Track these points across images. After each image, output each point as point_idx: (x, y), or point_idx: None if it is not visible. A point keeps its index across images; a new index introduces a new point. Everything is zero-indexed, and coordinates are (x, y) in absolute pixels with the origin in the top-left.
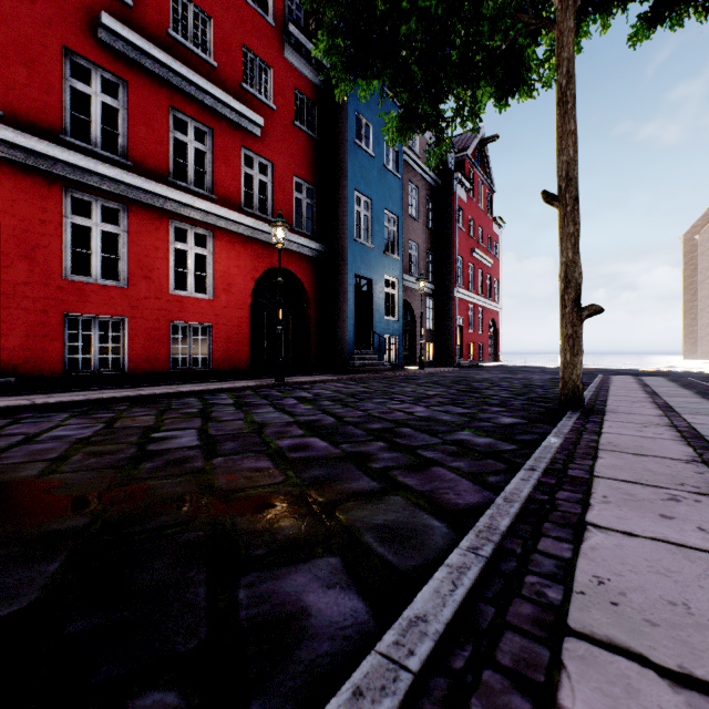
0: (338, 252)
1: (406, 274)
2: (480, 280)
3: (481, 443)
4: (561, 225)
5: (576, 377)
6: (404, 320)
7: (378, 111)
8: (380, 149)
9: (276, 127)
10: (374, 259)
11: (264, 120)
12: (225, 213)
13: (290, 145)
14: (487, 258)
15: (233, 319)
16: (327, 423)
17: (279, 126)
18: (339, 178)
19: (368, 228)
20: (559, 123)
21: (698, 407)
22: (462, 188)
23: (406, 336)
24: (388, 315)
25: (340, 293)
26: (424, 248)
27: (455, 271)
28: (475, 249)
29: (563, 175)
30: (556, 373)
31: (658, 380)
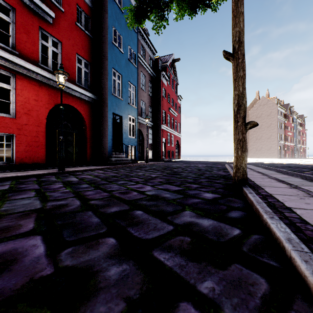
0: (103, 99)
1: (139, 116)
2: (172, 122)
3: (208, 228)
4: (235, 71)
5: (244, 165)
6: (139, 139)
7: (125, 30)
8: (126, 50)
9: (64, 22)
10: (123, 106)
11: (55, 15)
12: (25, 64)
13: (74, 35)
14: (175, 113)
15: (32, 132)
16: (69, 209)
17: (66, 22)
18: (103, 60)
19: (120, 89)
20: (234, 7)
21: (295, 180)
22: (165, 79)
23: (139, 146)
24: (130, 135)
25: (104, 121)
26: (148, 105)
27: (162, 117)
28: (170, 108)
29: (236, 40)
30: (206, 164)
31: (251, 166)
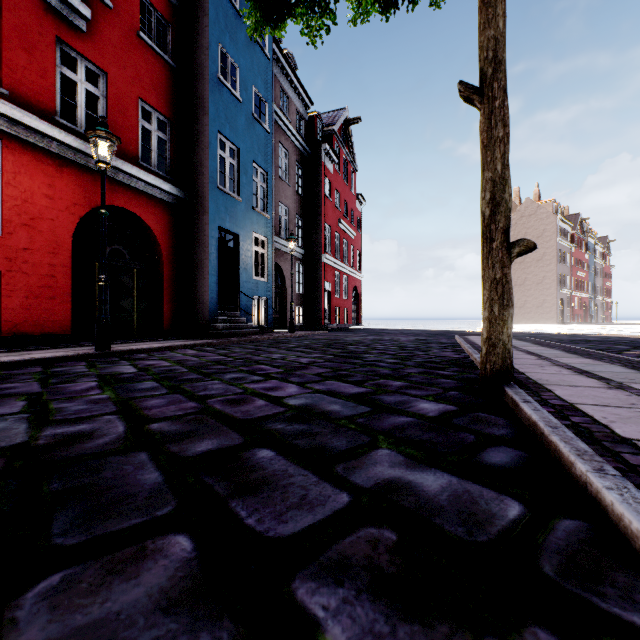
0: (198, 198)
1: (276, 236)
2: (345, 250)
3: (440, 498)
4: (485, 127)
5: (507, 337)
6: (275, 283)
7: (246, 54)
8: (248, 95)
9: (113, 31)
10: (242, 213)
11: (93, 14)
12: (23, 116)
13: (134, 60)
14: (351, 230)
15: (40, 266)
16: (94, 447)
17: (118, 31)
18: (199, 115)
19: (234, 178)
20: None
21: (611, 370)
22: (330, 161)
23: (276, 299)
24: (257, 275)
25: (201, 245)
26: (295, 213)
27: (324, 238)
28: (341, 220)
29: (489, 57)
30: (416, 335)
31: None
